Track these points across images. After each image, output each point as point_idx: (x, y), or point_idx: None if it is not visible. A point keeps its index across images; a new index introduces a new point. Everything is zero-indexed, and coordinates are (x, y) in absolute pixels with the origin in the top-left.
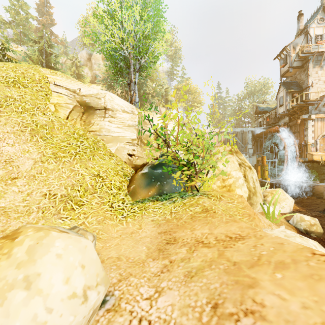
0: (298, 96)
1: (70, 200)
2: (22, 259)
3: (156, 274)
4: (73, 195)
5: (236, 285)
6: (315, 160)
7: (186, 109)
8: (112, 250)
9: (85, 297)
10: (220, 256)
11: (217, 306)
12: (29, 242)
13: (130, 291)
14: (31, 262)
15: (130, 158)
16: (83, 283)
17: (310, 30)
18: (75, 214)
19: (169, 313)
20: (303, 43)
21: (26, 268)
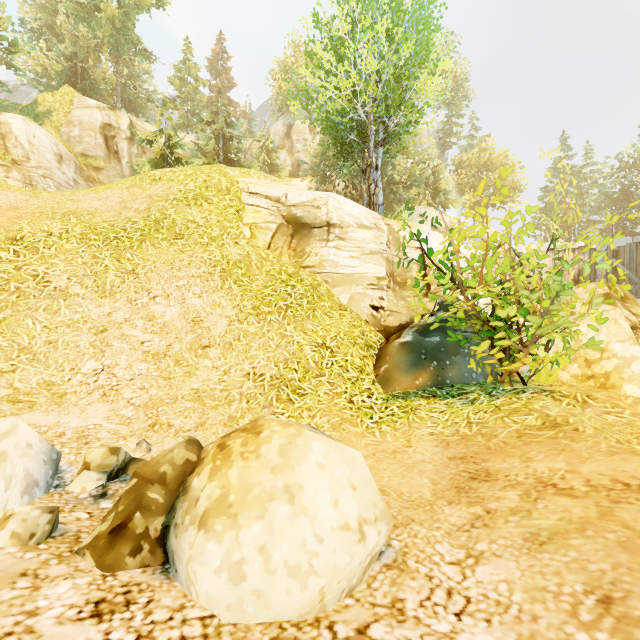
0: None
1: (284, 385)
2: (275, 462)
3: (462, 528)
4: (288, 377)
5: None
6: None
7: (480, 205)
8: None
9: (362, 534)
10: (603, 517)
11: (611, 601)
12: (279, 441)
13: (419, 545)
14: (288, 468)
15: (375, 313)
16: (356, 511)
17: None
18: (294, 408)
19: (505, 593)
20: None
21: (283, 475)
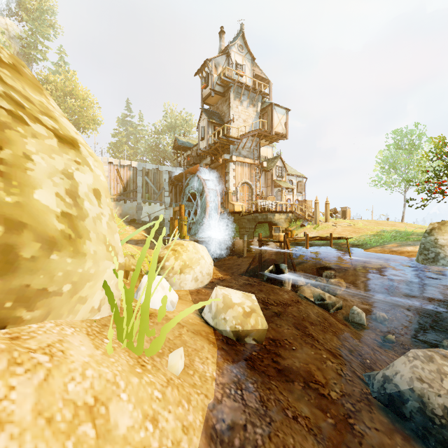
0: (220, 129)
1: None
2: None
3: None
4: None
5: None
6: (236, 211)
7: None
8: None
9: None
10: None
11: None
12: None
13: None
14: None
15: None
16: None
17: (231, 53)
18: None
19: None
20: (225, 67)
21: None
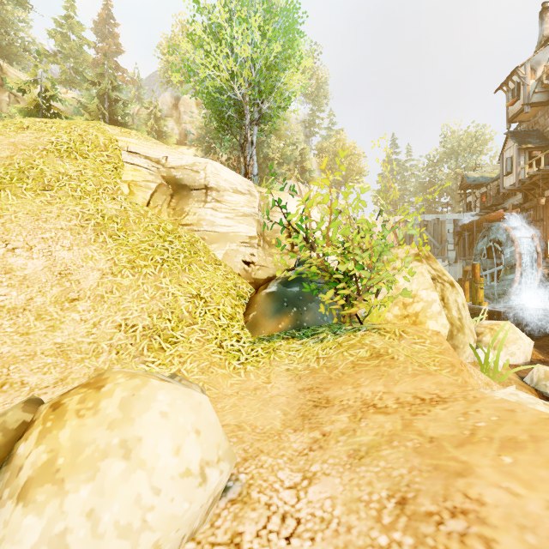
0: (542, 156)
1: (157, 334)
2: (114, 417)
3: (302, 452)
4: (161, 327)
5: (436, 472)
6: None
7: (336, 183)
8: (227, 413)
9: (203, 477)
10: (405, 428)
11: (406, 501)
12: (121, 394)
13: (263, 475)
14: (128, 421)
15: (246, 267)
16: (199, 456)
17: None
18: (165, 356)
19: (329, 509)
20: None
21: (121, 430)
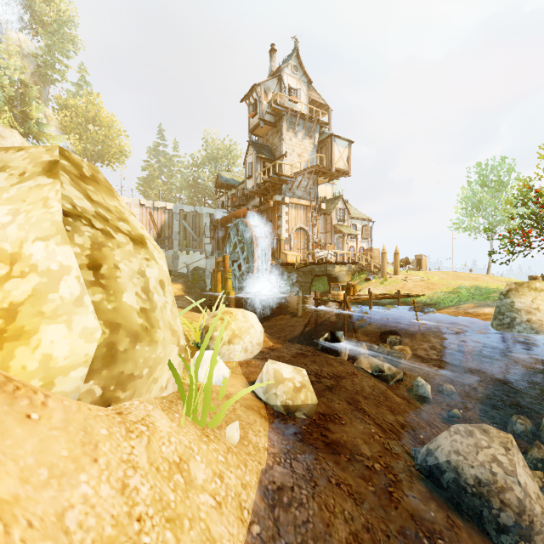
0: (271, 166)
1: None
2: None
3: None
4: None
5: None
6: (290, 262)
7: (87, 155)
8: None
9: None
10: None
11: None
12: None
13: None
14: None
15: None
16: None
17: (283, 75)
18: None
19: None
20: (276, 92)
21: None
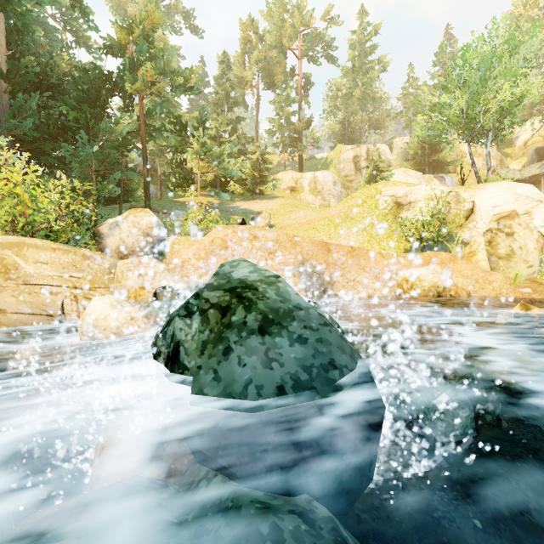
0: None
1: None
2: None
3: None
4: None
5: None
6: None
7: None
8: None
9: None
10: None
11: None
12: None
13: None
14: None
15: None
16: None
17: None
18: None
19: None
20: None
21: None
